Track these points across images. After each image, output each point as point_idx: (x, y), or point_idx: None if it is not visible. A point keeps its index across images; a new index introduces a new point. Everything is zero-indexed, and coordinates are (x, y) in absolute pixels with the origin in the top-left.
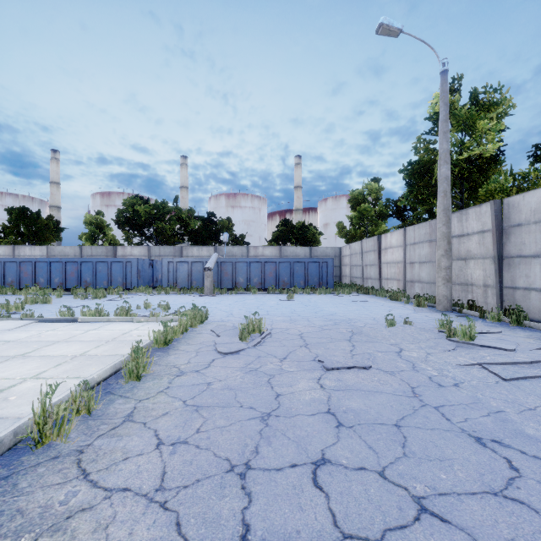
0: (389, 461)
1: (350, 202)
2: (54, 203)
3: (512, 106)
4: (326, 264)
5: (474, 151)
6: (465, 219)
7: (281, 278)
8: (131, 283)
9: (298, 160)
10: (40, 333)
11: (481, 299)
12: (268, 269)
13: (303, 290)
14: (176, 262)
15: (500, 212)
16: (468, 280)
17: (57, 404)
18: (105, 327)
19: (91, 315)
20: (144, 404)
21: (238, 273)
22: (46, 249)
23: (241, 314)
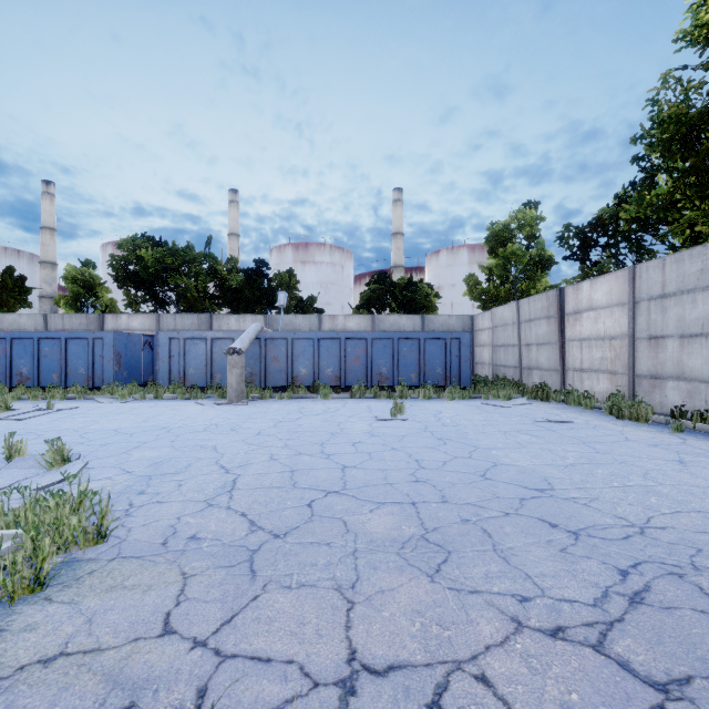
0: None
1: (487, 242)
2: (46, 257)
3: None
4: (458, 342)
5: None
6: None
7: (376, 368)
8: (102, 377)
9: (398, 194)
10: None
11: None
12: (352, 351)
13: (419, 391)
14: (184, 339)
15: None
16: None
17: None
18: None
19: None
20: None
21: (298, 359)
22: None
23: (261, 485)
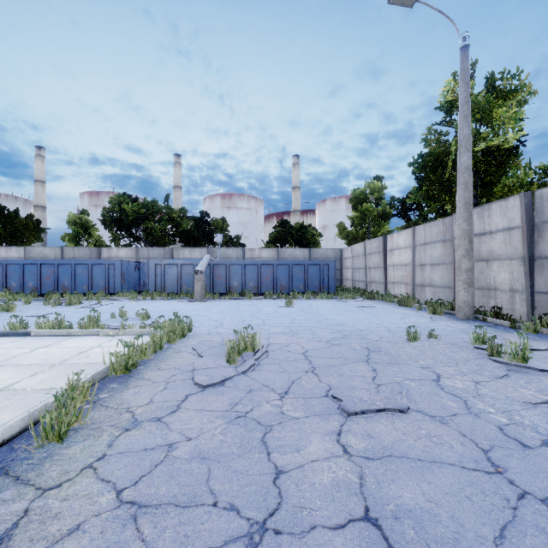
0: None
1: (351, 201)
2: (39, 202)
3: (533, 93)
4: (327, 266)
5: (493, 141)
6: (487, 215)
7: (279, 282)
8: (114, 287)
9: (296, 159)
10: None
11: (506, 306)
12: (265, 272)
13: (303, 295)
14: (164, 264)
15: (531, 206)
16: (491, 284)
17: None
18: (60, 343)
19: (48, 327)
20: (47, 502)
21: (232, 276)
22: (23, 251)
23: (232, 323)
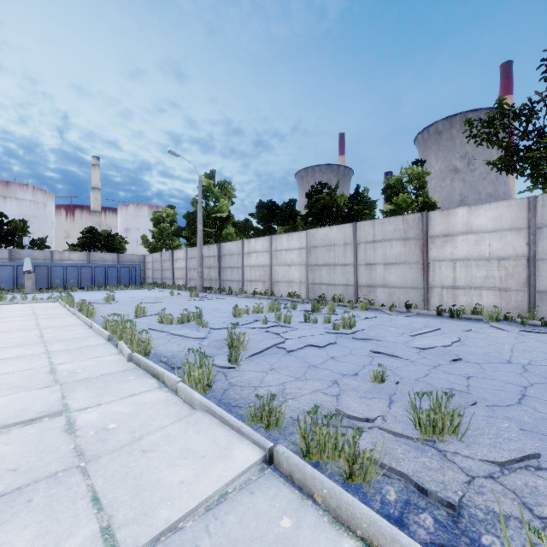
0: (164, 307)
1: (152, 220)
2: None
3: (235, 195)
4: (135, 268)
5: (217, 215)
6: (210, 249)
7: (97, 279)
8: None
9: (97, 161)
10: None
11: (215, 286)
12: (84, 272)
13: (118, 287)
14: None
15: (220, 249)
16: (211, 277)
17: (86, 304)
18: (5, 306)
19: None
20: (97, 310)
21: (54, 275)
22: None
23: (88, 298)
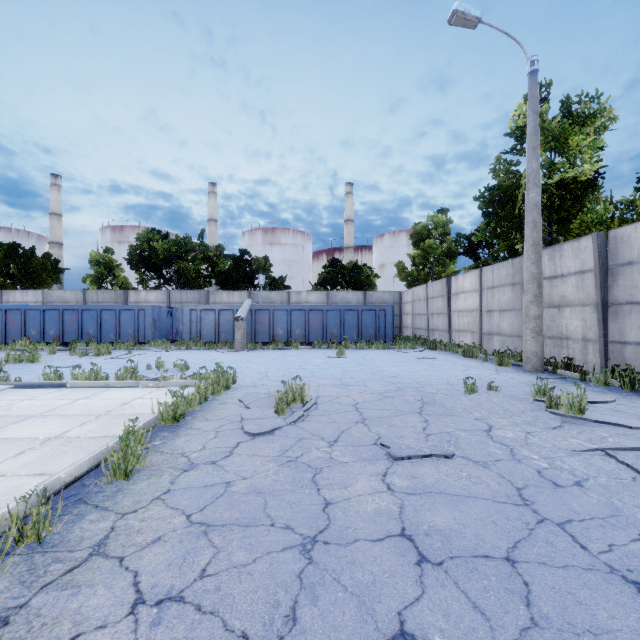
0: (511, 639)
1: (412, 238)
2: (55, 238)
3: (613, 119)
4: (384, 312)
5: (568, 173)
6: (558, 256)
7: (330, 330)
8: (144, 336)
9: (349, 188)
10: (11, 404)
11: (579, 357)
12: (313, 318)
13: (356, 344)
14: (200, 310)
15: (604, 247)
16: (563, 332)
17: None
18: (100, 395)
19: (84, 379)
20: (128, 522)
21: (277, 323)
22: (41, 294)
23: (279, 375)
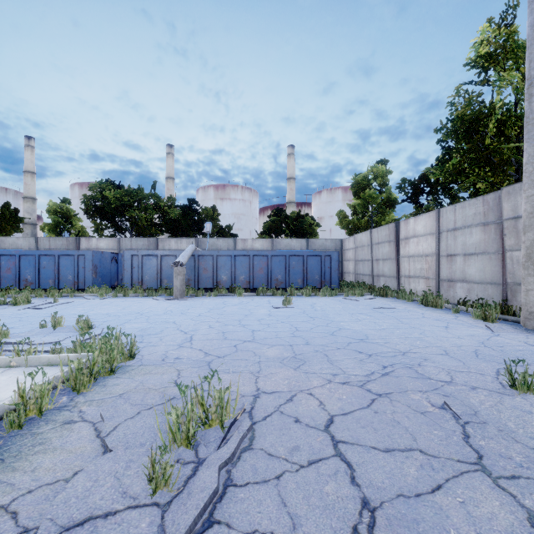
0: None
1: (352, 188)
2: (28, 194)
3: None
4: (330, 258)
5: None
6: None
7: (274, 275)
8: (84, 282)
9: (291, 150)
10: None
11: None
12: (257, 264)
13: (303, 291)
14: (141, 255)
15: None
16: None
17: None
18: None
19: None
20: None
21: (220, 269)
22: None
23: (207, 338)
